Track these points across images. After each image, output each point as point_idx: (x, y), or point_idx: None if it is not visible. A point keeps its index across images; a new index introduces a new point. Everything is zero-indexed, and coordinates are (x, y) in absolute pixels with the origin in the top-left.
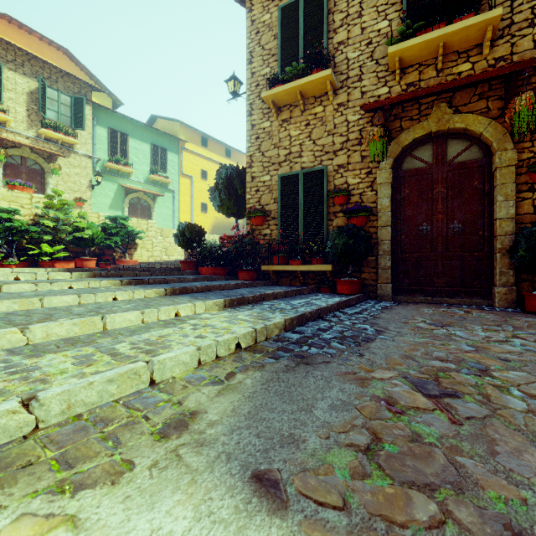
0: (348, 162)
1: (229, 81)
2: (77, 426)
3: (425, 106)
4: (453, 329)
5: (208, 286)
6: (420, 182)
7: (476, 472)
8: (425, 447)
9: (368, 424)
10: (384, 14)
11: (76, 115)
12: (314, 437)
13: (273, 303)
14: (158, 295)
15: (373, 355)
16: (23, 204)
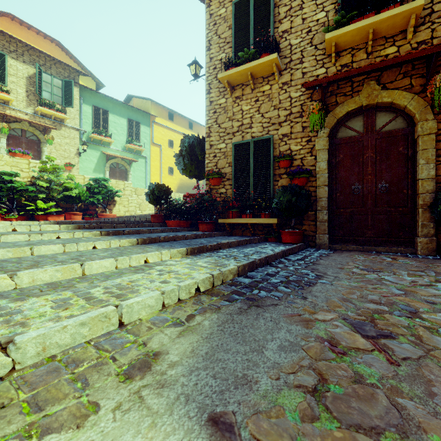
0: (291, 131)
1: (191, 65)
2: (50, 367)
3: (356, 84)
4: (383, 274)
5: (174, 236)
6: (352, 148)
7: (417, 415)
8: (367, 388)
9: (314, 364)
10: (322, 6)
11: (66, 95)
12: (265, 378)
13: (228, 251)
14: (131, 244)
15: (315, 298)
16: (22, 168)
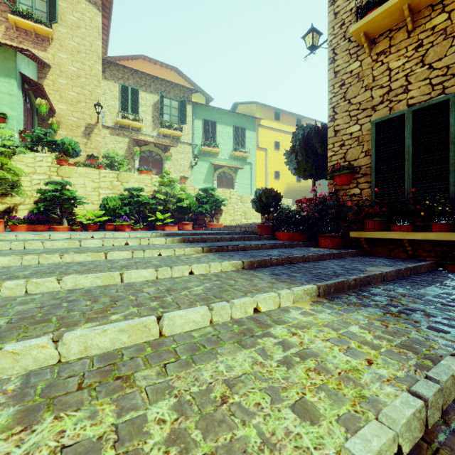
0: None
1: (307, 36)
2: None
3: None
4: None
5: (289, 257)
6: None
7: None
8: None
9: None
10: None
11: (181, 114)
12: None
13: (389, 293)
14: (235, 268)
15: None
16: (146, 184)
